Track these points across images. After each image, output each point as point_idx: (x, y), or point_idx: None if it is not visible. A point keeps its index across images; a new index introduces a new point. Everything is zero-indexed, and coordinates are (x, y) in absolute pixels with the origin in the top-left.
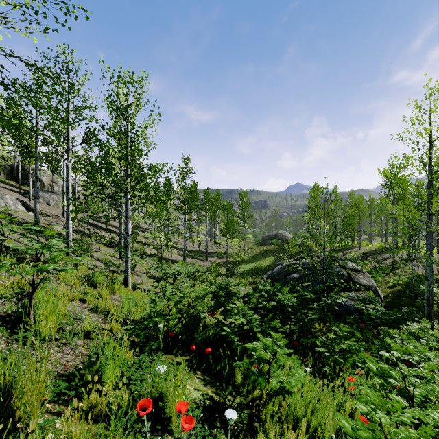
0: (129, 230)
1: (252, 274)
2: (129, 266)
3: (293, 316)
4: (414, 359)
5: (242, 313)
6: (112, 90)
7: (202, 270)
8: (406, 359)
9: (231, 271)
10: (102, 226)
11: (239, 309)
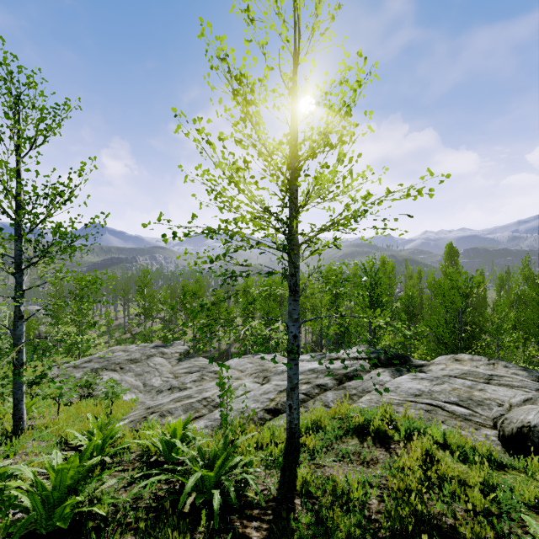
0: None
1: None
2: None
3: None
4: None
5: None
6: None
7: None
8: None
9: None
10: None
11: None
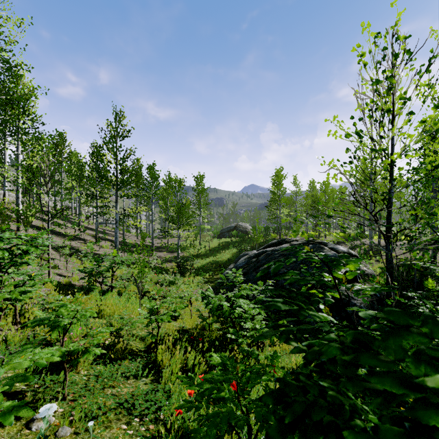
0: None
1: (210, 269)
2: None
3: None
4: None
5: None
6: None
7: (125, 261)
8: None
9: (183, 267)
10: None
11: None
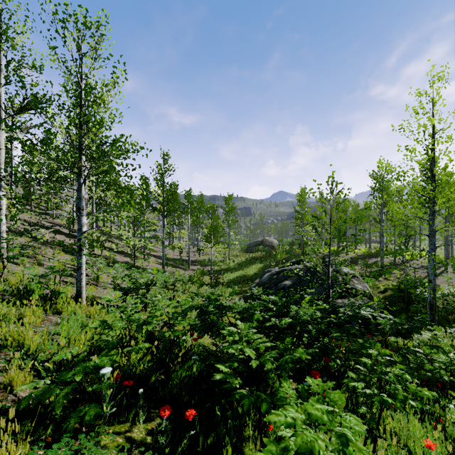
0: (83, 226)
1: (239, 282)
2: (84, 274)
3: (307, 335)
4: (446, 379)
5: (245, 338)
6: (57, 30)
7: (183, 279)
8: (431, 378)
9: (216, 281)
10: (64, 231)
11: (241, 333)
